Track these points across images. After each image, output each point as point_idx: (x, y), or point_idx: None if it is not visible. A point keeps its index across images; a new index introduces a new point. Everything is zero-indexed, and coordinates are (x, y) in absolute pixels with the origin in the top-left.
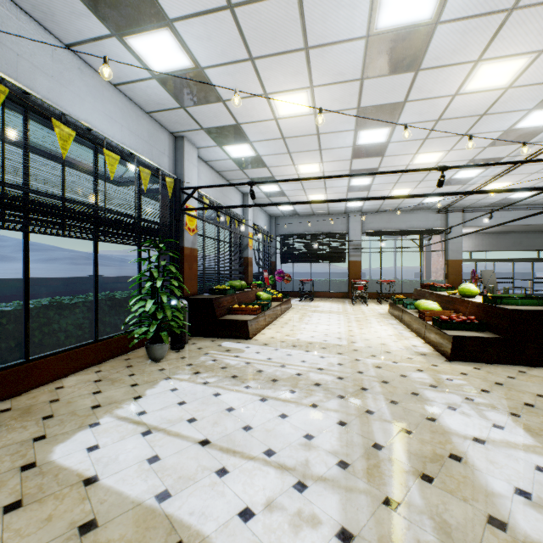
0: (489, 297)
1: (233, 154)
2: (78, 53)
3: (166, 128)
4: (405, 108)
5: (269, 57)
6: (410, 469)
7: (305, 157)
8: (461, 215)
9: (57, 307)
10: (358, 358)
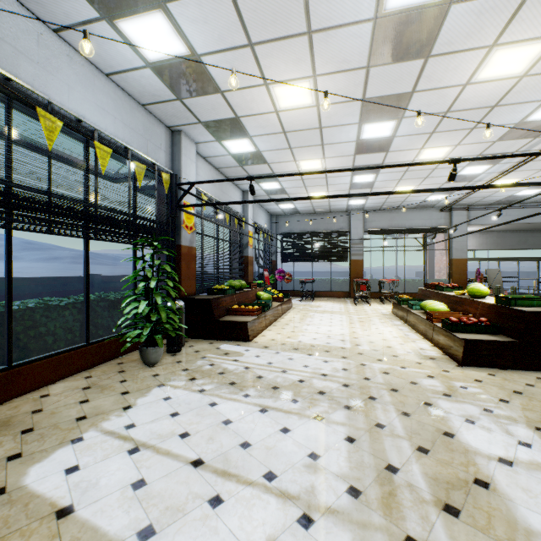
0: (502, 298)
1: (233, 150)
2: (66, 39)
3: (163, 122)
4: (412, 99)
5: (269, 42)
6: (431, 498)
7: (306, 152)
8: (465, 213)
9: (44, 309)
10: (364, 362)
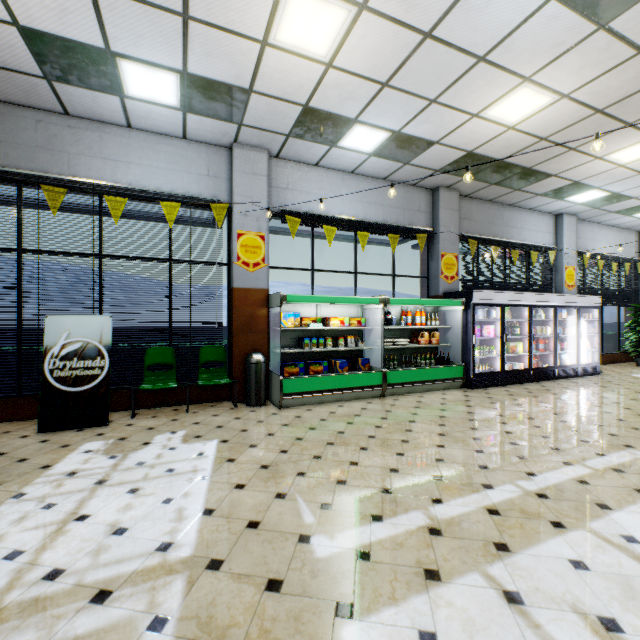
0: None
1: None
2: (599, 223)
3: (633, 230)
4: None
5: None
6: None
7: None
8: None
9: None
10: None
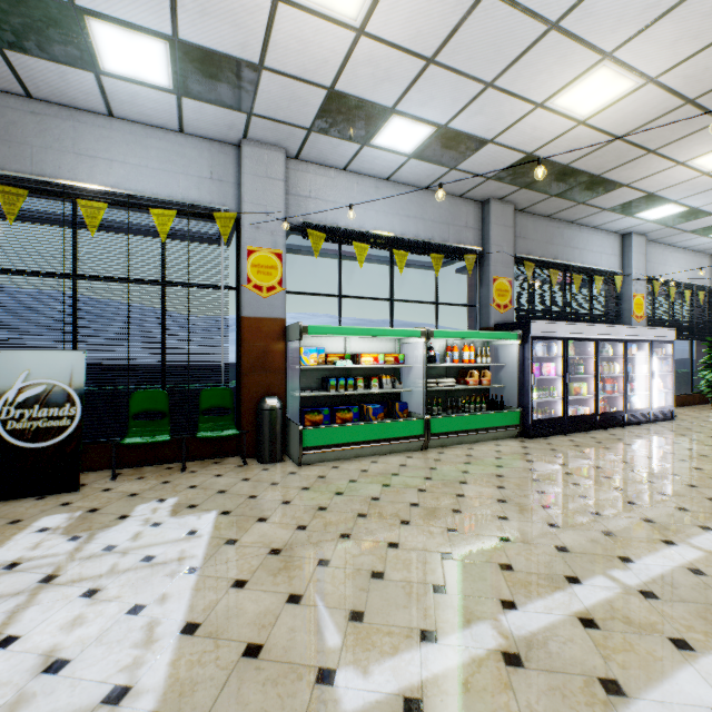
0: None
1: None
2: (670, 245)
3: (707, 254)
4: None
5: None
6: None
7: None
8: None
9: None
10: None
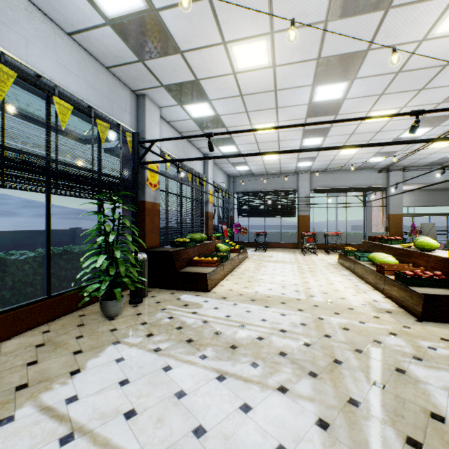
0: None
1: (194, 114)
2: None
3: (127, 85)
4: (366, 58)
5: None
6: None
7: (261, 116)
8: (401, 174)
9: (0, 264)
10: (321, 316)
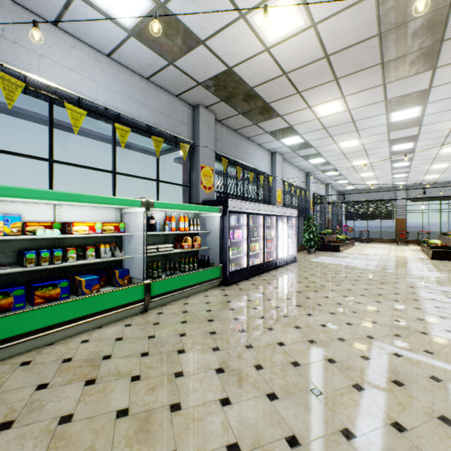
0: None
1: (328, 174)
2: (291, 163)
3: (304, 171)
4: (413, 158)
5: (353, 157)
6: (393, 266)
7: (364, 172)
8: None
9: None
10: (389, 257)
